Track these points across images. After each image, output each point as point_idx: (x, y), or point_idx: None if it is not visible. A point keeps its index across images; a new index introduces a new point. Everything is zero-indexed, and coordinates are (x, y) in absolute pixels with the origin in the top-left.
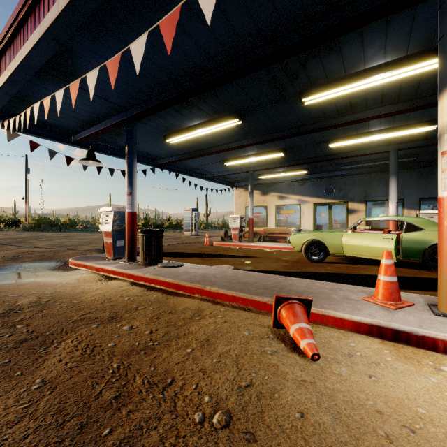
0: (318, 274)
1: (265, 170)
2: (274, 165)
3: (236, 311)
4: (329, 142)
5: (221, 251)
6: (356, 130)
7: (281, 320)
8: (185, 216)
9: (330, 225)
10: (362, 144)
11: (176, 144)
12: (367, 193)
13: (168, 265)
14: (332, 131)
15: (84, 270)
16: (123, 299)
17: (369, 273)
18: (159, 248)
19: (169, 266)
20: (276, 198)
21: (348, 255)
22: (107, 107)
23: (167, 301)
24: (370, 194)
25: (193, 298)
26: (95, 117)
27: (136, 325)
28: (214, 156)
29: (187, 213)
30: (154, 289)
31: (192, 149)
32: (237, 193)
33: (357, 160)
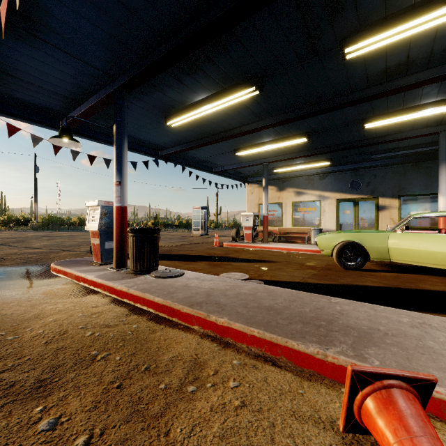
0: (364, 288)
1: (281, 161)
2: (292, 155)
3: (260, 369)
4: (365, 121)
5: (232, 254)
6: (403, 103)
7: (368, 424)
8: (194, 215)
9: (356, 223)
10: (404, 125)
11: (179, 129)
12: (402, 186)
13: (164, 275)
14: (371, 106)
15: (62, 278)
16: (83, 335)
17: (434, 288)
18: (154, 252)
19: (164, 276)
20: (293, 193)
21: (396, 261)
22: (90, 75)
23: (150, 338)
24: (405, 188)
25: (191, 332)
26: (79, 92)
27: (70, 411)
28: (224, 144)
29: (196, 211)
30: (138, 311)
31: (198, 135)
32: (249, 190)
33: (392, 148)
